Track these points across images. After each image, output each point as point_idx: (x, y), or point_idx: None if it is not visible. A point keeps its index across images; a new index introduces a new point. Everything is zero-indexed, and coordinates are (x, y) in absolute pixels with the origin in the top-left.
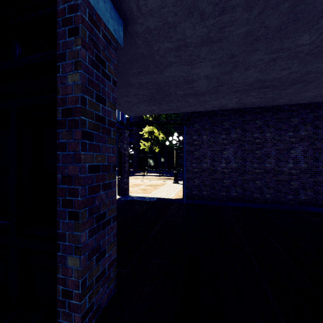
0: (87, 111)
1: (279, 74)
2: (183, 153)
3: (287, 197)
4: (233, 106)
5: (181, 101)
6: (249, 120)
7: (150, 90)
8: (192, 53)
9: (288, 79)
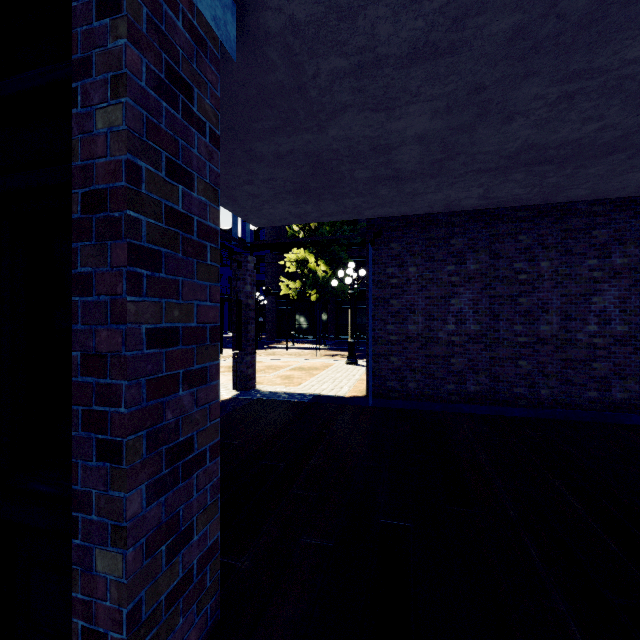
0: (142, 199)
1: (578, 131)
2: (368, 302)
3: (586, 394)
4: (473, 205)
5: (364, 193)
6: (505, 234)
7: (299, 168)
8: (390, 82)
9: (596, 143)
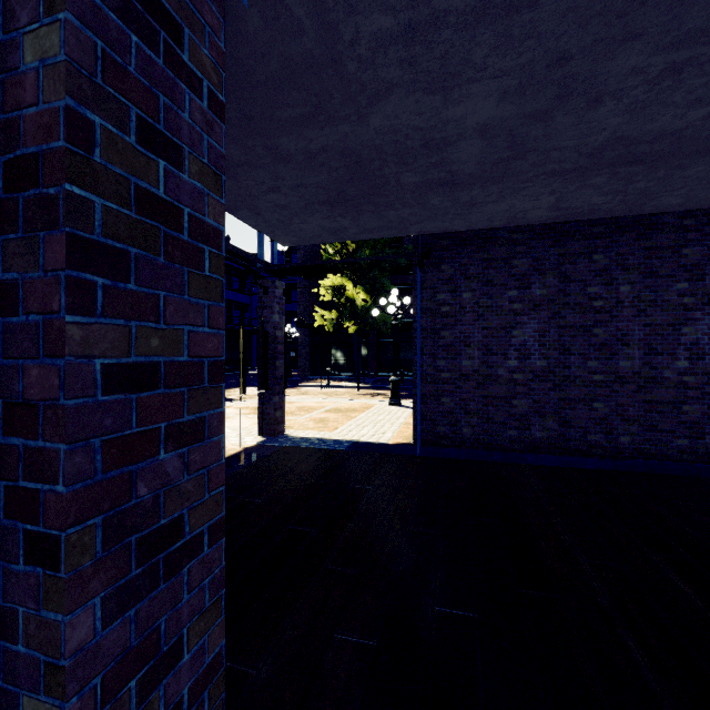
0: (96, 171)
1: (680, 119)
2: (415, 334)
3: (674, 442)
4: (541, 218)
5: (411, 203)
6: (577, 253)
7: (334, 171)
8: (449, 50)
9: (701, 135)
